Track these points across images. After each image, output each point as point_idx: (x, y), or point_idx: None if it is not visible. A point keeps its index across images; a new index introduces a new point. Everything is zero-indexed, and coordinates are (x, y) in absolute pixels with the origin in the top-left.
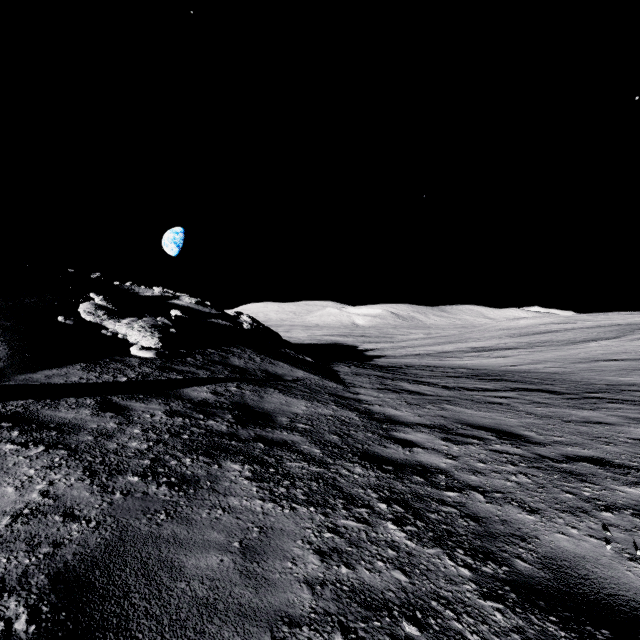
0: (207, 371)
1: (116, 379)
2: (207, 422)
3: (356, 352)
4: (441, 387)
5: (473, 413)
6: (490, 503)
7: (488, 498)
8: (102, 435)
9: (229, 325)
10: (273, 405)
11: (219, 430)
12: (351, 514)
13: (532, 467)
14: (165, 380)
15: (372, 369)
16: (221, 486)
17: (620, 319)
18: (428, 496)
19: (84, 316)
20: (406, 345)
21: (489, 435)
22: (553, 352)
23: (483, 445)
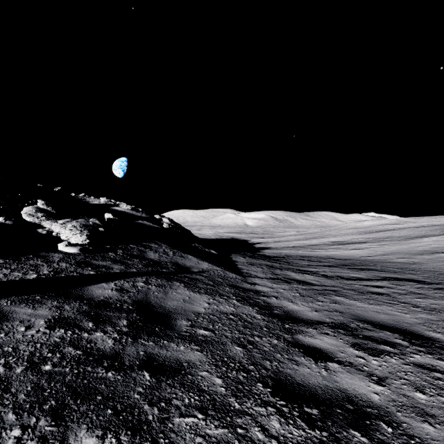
0: (122, 265)
1: (24, 276)
2: (92, 335)
3: (248, 245)
4: (322, 276)
5: (365, 306)
6: None
7: None
8: None
9: (152, 225)
10: (176, 303)
11: (101, 349)
12: None
13: None
14: (75, 276)
15: (262, 259)
16: None
17: (437, 221)
18: None
19: (25, 217)
20: (283, 240)
21: (398, 338)
22: (397, 245)
23: (401, 356)
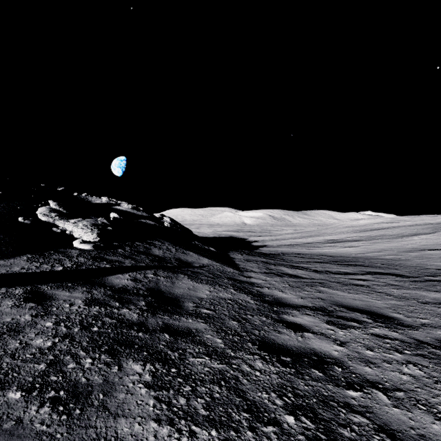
0: (132, 260)
1: (53, 268)
2: (121, 310)
3: (245, 243)
4: (312, 271)
5: (344, 295)
6: (397, 407)
7: (392, 399)
8: (10, 331)
9: (154, 224)
10: (182, 290)
11: (130, 319)
12: (258, 438)
13: (417, 355)
14: (95, 269)
15: (258, 256)
16: (114, 400)
17: (430, 220)
18: (332, 399)
19: (40, 217)
20: (280, 238)
21: (365, 317)
22: (388, 243)
23: (363, 329)
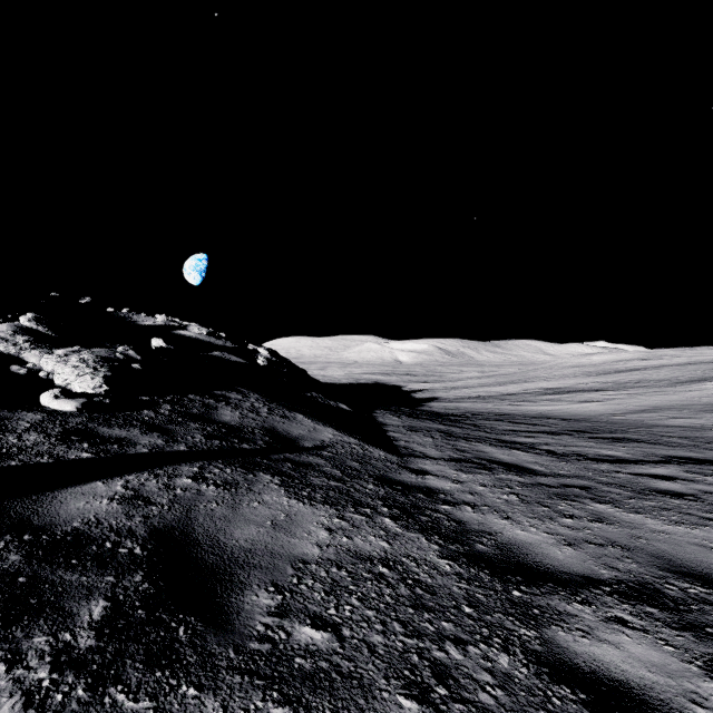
0: (160, 436)
1: None
2: None
3: (402, 393)
4: (546, 454)
5: (668, 531)
6: None
7: None
8: None
9: (237, 360)
10: (253, 532)
11: None
12: None
13: None
14: (42, 465)
15: (430, 420)
16: None
17: None
18: None
19: None
20: (460, 385)
21: None
22: (660, 395)
23: None
